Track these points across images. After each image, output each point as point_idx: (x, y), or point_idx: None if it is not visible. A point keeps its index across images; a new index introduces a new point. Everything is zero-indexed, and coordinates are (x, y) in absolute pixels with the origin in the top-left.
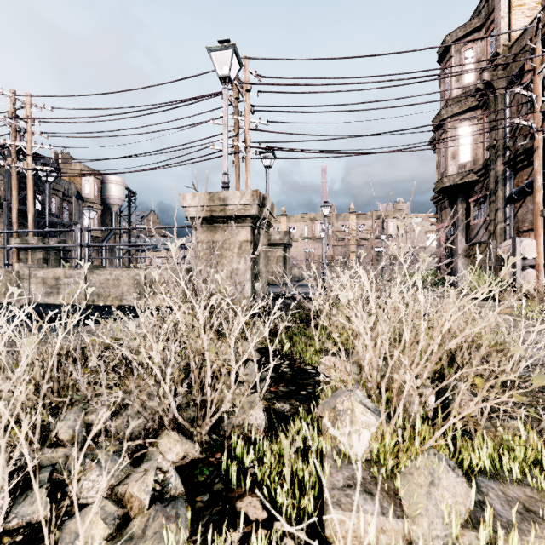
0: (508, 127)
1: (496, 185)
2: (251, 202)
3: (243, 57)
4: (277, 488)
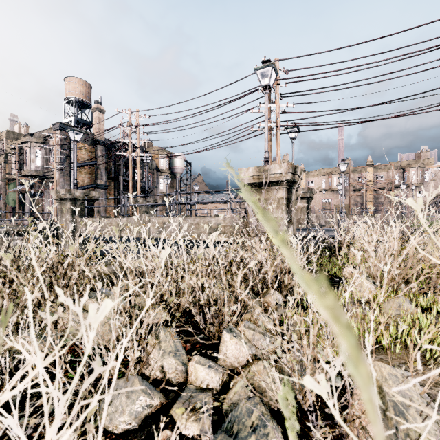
0: None
1: None
2: (287, 171)
3: (274, 60)
4: None
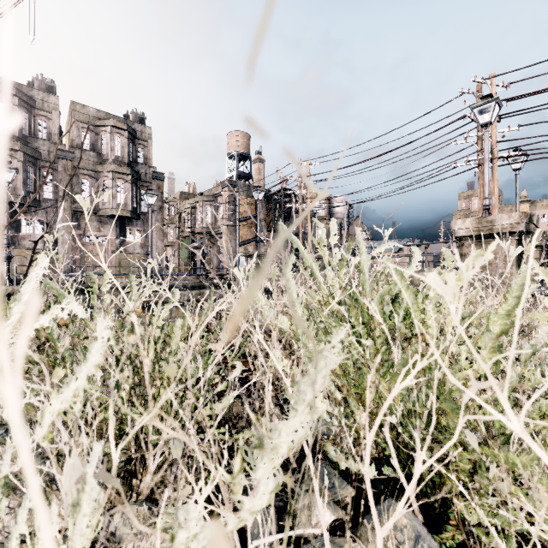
0: None
1: None
2: (519, 221)
3: (489, 77)
4: None
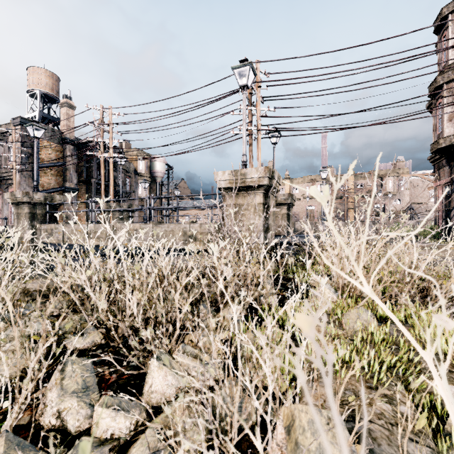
0: None
1: None
2: (264, 175)
3: (255, 62)
4: (285, 326)
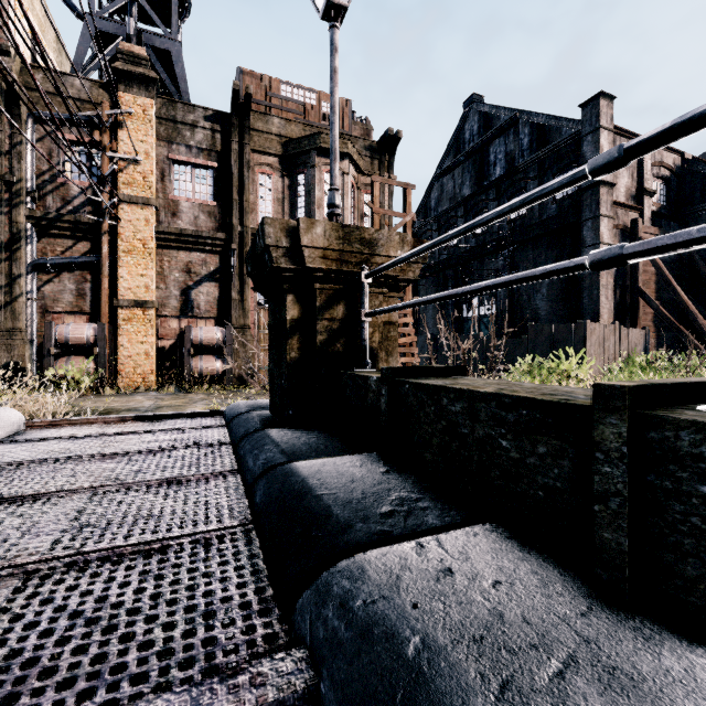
0: (83, 190)
1: (19, 240)
2: None
3: None
4: None
